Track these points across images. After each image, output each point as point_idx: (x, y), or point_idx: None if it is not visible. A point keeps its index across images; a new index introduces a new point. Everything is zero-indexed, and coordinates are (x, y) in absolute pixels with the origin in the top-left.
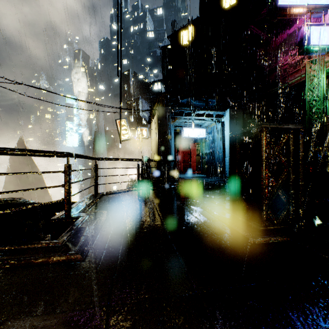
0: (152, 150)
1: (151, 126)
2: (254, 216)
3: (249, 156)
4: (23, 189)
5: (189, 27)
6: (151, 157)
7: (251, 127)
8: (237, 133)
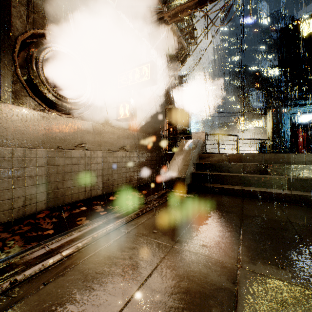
0: (267, 136)
1: (267, 117)
2: (310, 151)
3: (310, 130)
4: (228, 144)
5: (310, 18)
6: (267, 141)
7: (310, 120)
8: (307, 122)
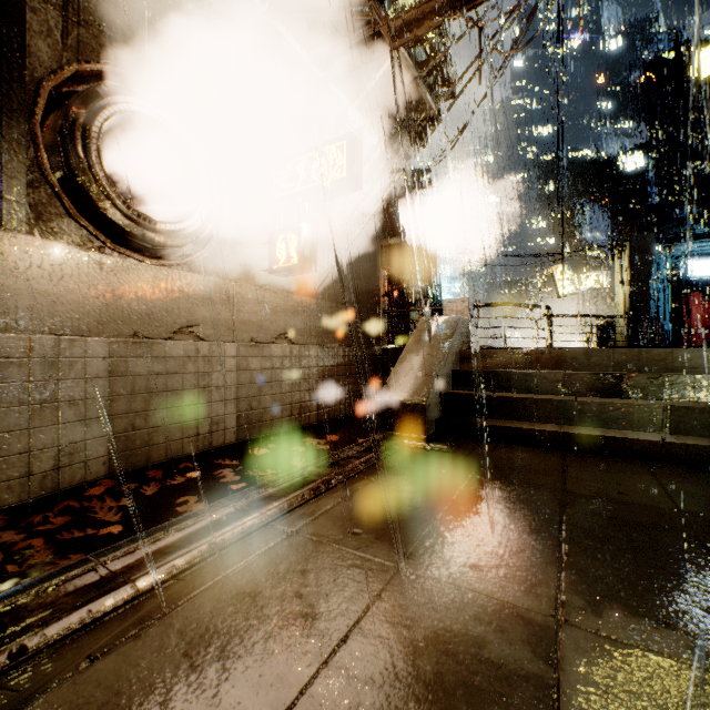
0: (618, 309)
1: (617, 266)
2: None
3: None
4: (528, 328)
5: None
6: (617, 320)
7: None
8: None
